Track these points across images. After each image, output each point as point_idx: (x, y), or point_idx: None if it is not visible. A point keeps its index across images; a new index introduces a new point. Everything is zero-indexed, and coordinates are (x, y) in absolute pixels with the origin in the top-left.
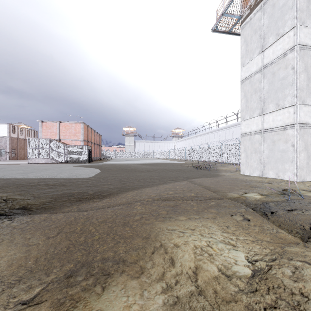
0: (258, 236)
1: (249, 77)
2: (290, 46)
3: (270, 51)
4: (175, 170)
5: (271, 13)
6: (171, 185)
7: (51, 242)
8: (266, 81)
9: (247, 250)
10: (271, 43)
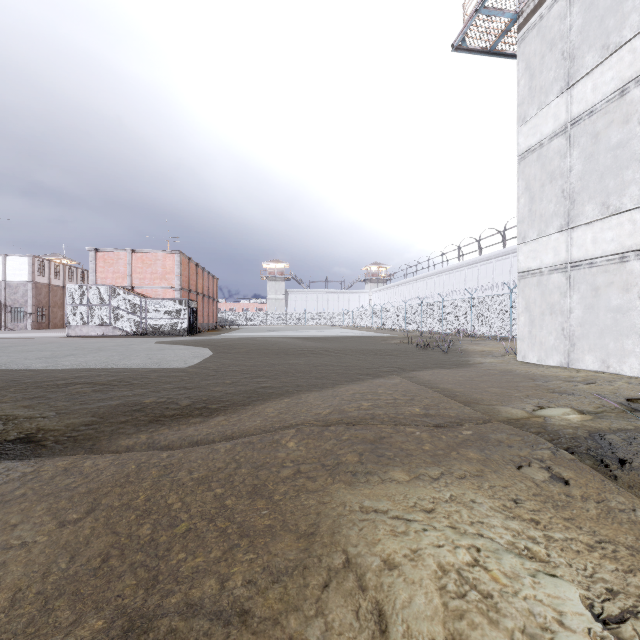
0: (601, 530)
1: (537, 148)
2: (637, 71)
3: (587, 85)
4: (372, 351)
5: (591, 1)
6: (365, 386)
7: (67, 540)
8: (577, 153)
9: (581, 578)
10: (589, 69)
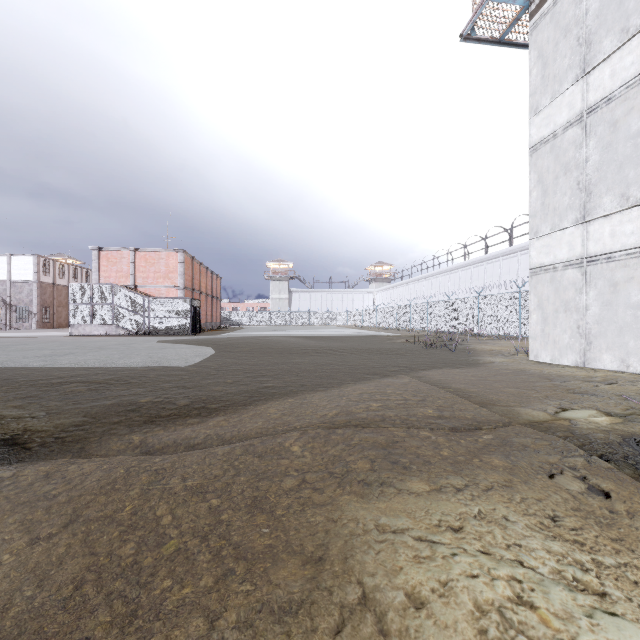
0: None
1: (551, 139)
2: None
3: (605, 72)
4: (378, 350)
5: None
6: (373, 386)
7: (37, 562)
8: (593, 143)
9: None
10: (607, 54)
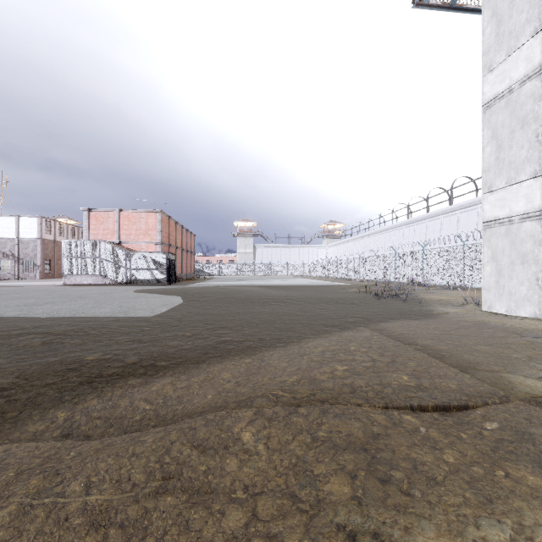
0: None
1: (506, 94)
2: None
3: None
4: (333, 300)
5: None
6: (334, 341)
7: None
8: None
9: None
10: None
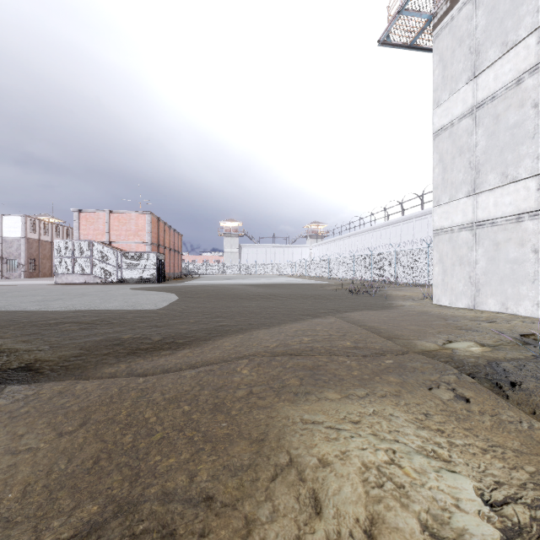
0: (493, 437)
1: (449, 127)
2: (530, 64)
3: (490, 75)
4: (312, 296)
5: (492, 6)
6: (306, 324)
7: (64, 446)
8: (481, 132)
9: (475, 473)
10: (492, 62)
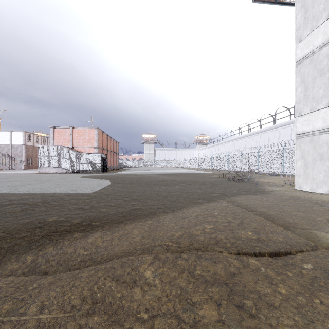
0: None
1: (310, 55)
2: None
3: None
4: (203, 182)
5: None
6: (204, 209)
7: None
8: None
9: None
10: None
